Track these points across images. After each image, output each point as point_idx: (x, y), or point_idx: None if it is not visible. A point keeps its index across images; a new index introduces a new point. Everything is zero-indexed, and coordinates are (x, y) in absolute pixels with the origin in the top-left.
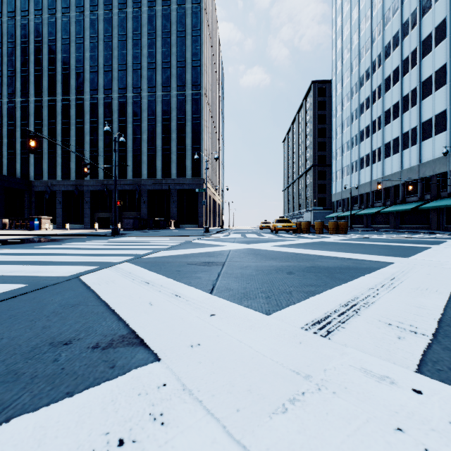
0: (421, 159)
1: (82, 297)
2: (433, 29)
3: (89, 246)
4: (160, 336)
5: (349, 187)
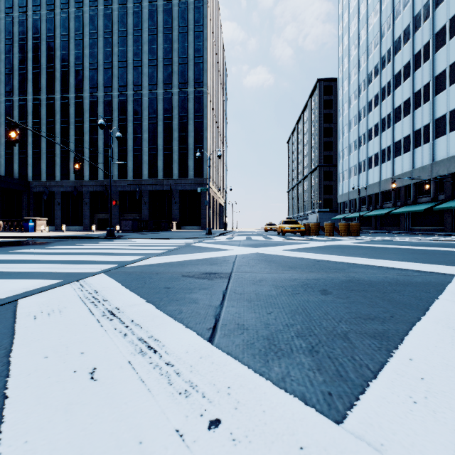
0: (434, 158)
1: None
2: (448, 20)
3: (73, 250)
4: None
5: (356, 188)
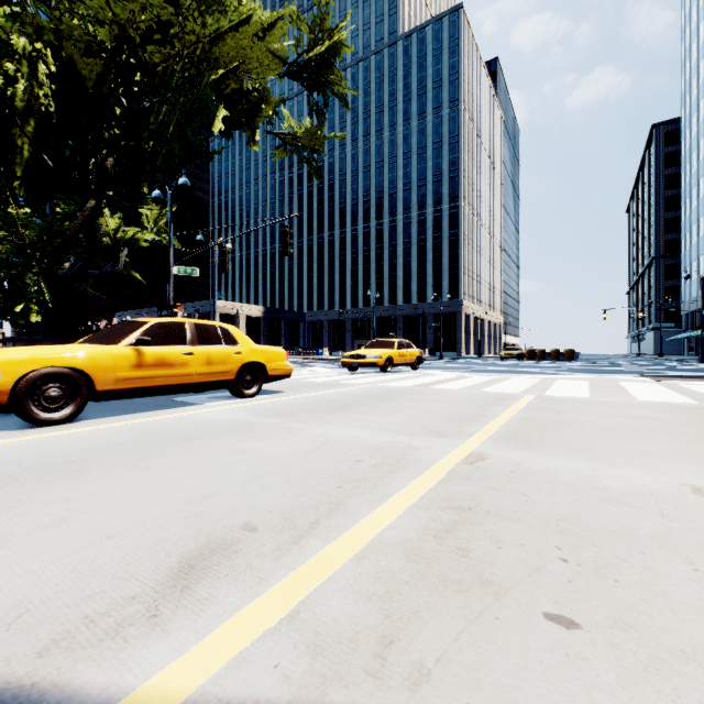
0: None
1: None
2: None
3: None
4: None
5: (696, 294)
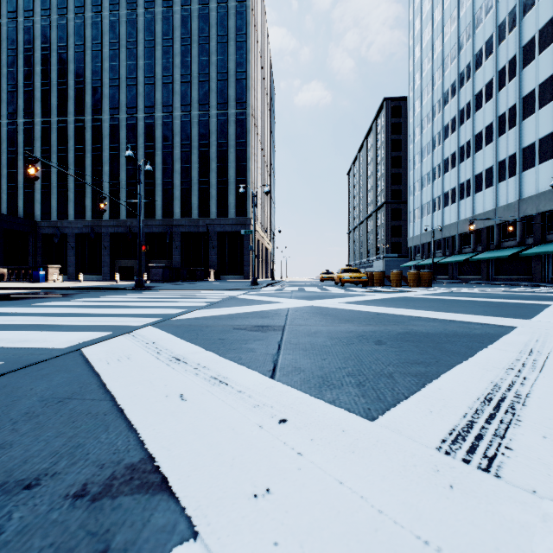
0: (521, 194)
1: (78, 383)
2: (537, 31)
3: (104, 303)
4: (197, 470)
5: (430, 229)
